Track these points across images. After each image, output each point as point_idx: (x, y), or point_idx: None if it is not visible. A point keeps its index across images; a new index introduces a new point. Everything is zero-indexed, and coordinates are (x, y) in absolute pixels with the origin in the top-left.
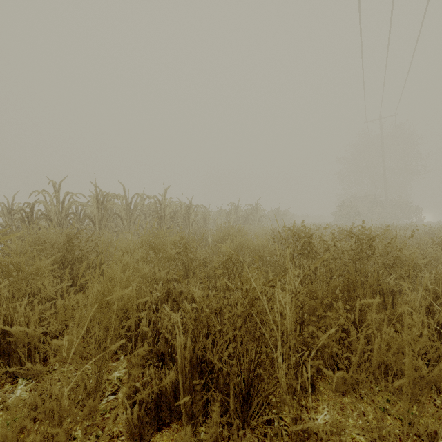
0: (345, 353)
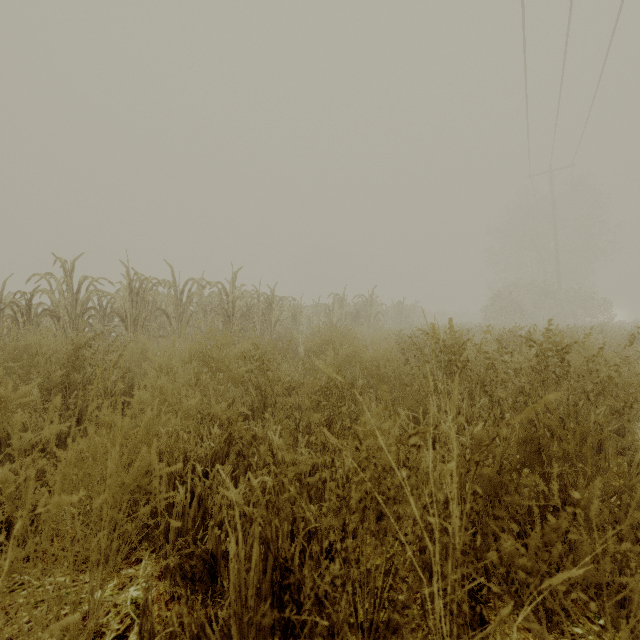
0: (574, 594)
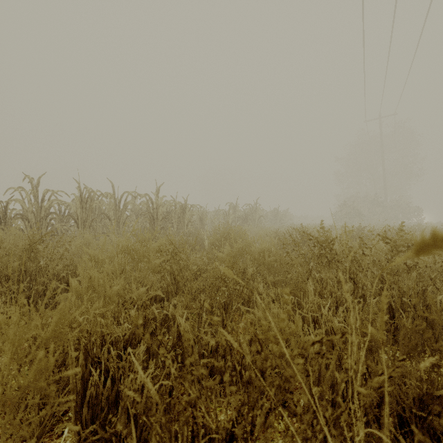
0: None
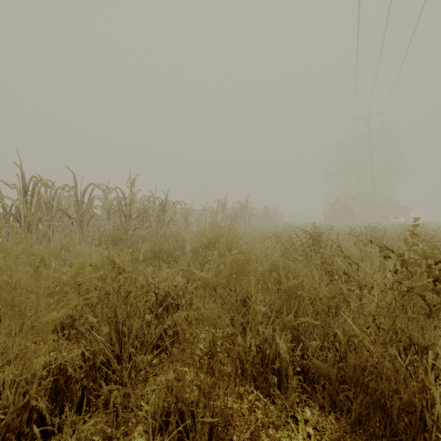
0: None
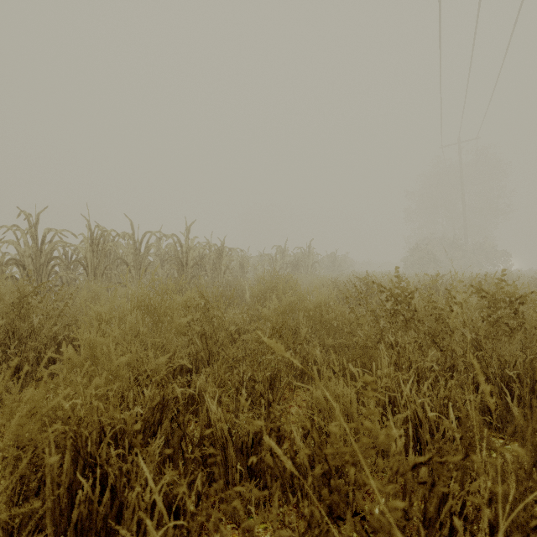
0: None
